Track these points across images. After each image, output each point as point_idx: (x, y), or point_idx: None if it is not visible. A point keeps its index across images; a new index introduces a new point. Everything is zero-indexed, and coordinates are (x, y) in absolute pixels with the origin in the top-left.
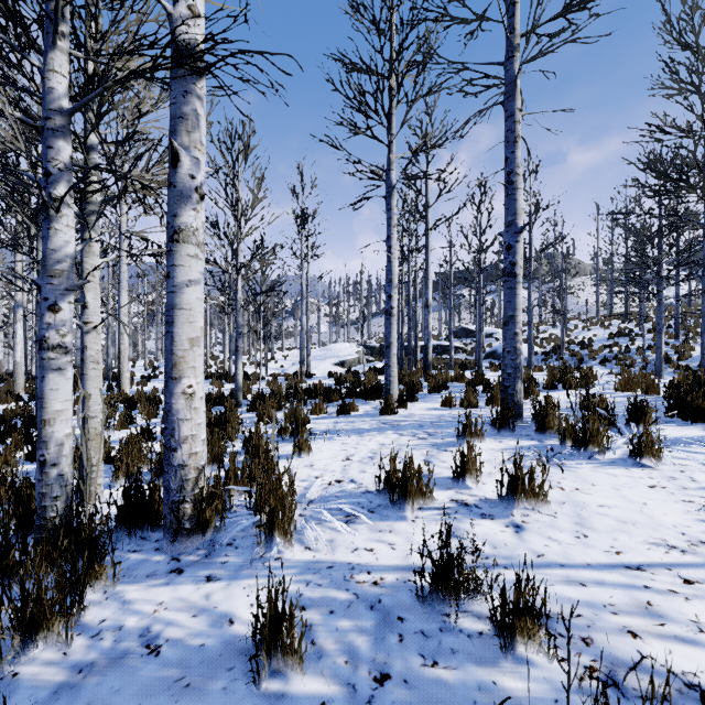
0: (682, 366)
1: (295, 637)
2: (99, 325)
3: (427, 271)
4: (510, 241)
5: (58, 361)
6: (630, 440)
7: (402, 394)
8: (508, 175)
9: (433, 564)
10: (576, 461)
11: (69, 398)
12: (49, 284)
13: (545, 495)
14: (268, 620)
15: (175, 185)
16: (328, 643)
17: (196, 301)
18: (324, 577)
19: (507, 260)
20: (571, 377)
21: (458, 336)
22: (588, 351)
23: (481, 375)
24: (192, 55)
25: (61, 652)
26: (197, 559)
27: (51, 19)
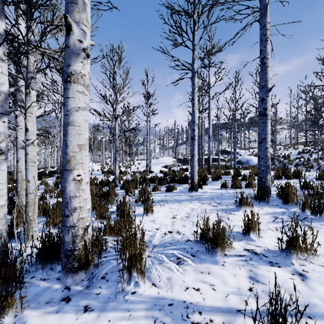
0: None
1: None
2: (35, 141)
3: (209, 120)
4: (263, 96)
5: None
6: None
7: (199, 181)
8: (262, 59)
9: None
10: (317, 223)
11: (4, 182)
12: None
13: (315, 250)
14: None
15: (69, 46)
16: None
17: (83, 121)
18: (167, 315)
19: (261, 107)
20: (290, 172)
21: (221, 153)
22: (288, 160)
23: (239, 171)
24: None
25: None
26: (81, 289)
27: None
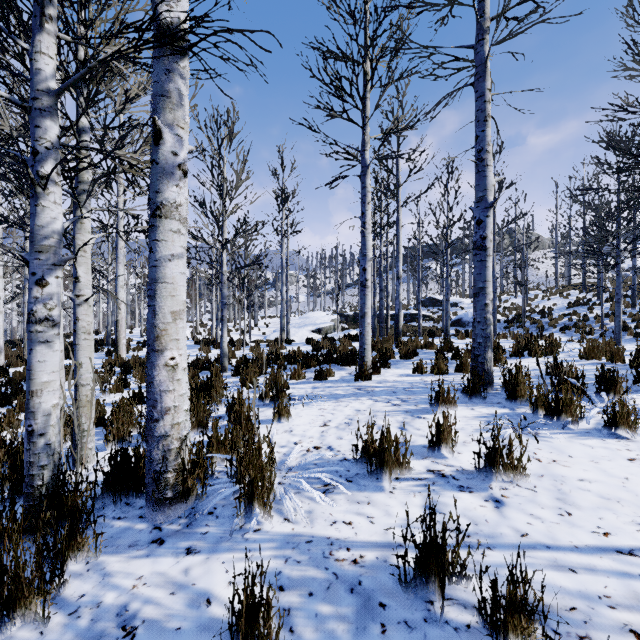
0: (639, 333)
1: (273, 628)
2: (90, 298)
3: (398, 245)
4: (480, 216)
5: (46, 334)
6: (605, 410)
7: (376, 361)
8: (478, 153)
9: (416, 548)
10: (550, 430)
11: (57, 369)
12: (36, 259)
13: (524, 468)
14: (244, 610)
15: (158, 162)
16: (307, 632)
17: (178, 275)
18: (303, 553)
19: (477, 234)
20: (536, 345)
21: (426, 305)
22: (549, 320)
23: (450, 342)
24: (173, 34)
25: (37, 631)
26: (178, 528)
27: (37, 1)
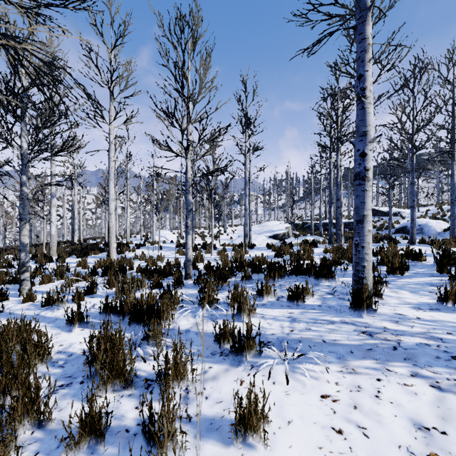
0: None
1: None
2: None
3: None
4: None
5: None
6: None
7: (372, 282)
8: None
9: None
10: None
11: None
12: None
13: None
14: None
15: None
16: None
17: None
18: None
19: None
20: None
21: None
22: None
23: (448, 253)
24: None
25: None
26: None
27: None
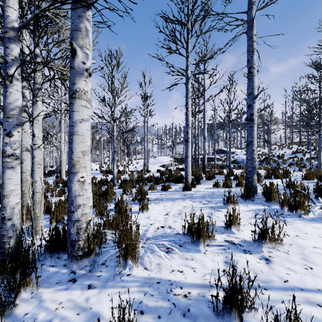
0: None
1: None
2: (41, 145)
3: (204, 121)
4: (250, 103)
5: (12, 163)
6: None
7: (193, 181)
8: (249, 69)
9: (223, 291)
10: (292, 218)
11: (18, 183)
12: (6, 122)
13: (281, 240)
14: None
15: (74, 68)
16: None
17: (85, 131)
18: (154, 290)
19: (248, 112)
20: (278, 172)
21: (218, 153)
22: (282, 160)
23: (232, 171)
24: None
25: None
26: (85, 272)
27: None
